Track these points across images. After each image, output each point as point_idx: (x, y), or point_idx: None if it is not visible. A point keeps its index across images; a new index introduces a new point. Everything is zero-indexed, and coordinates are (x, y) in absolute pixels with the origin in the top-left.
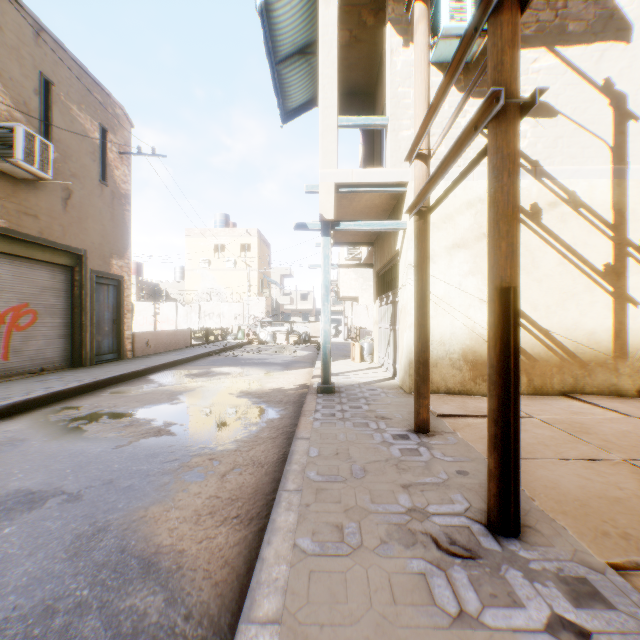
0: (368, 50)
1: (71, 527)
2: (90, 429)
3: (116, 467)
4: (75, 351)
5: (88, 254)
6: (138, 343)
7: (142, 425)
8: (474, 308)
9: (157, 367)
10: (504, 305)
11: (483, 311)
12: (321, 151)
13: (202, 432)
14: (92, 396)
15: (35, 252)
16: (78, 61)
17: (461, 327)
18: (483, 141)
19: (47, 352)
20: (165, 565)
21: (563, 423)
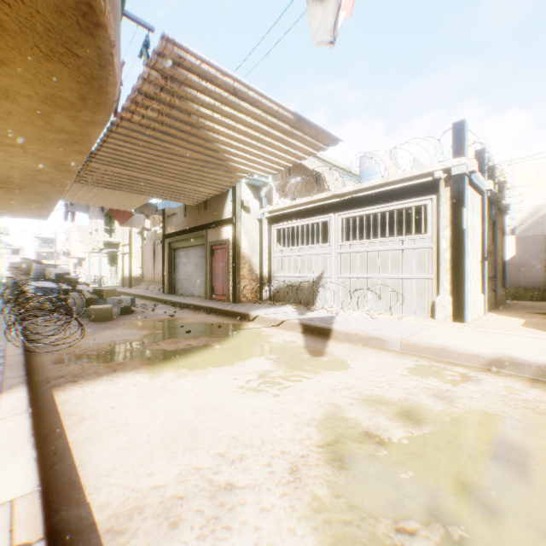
0: None
1: None
2: None
3: None
4: None
5: None
6: None
7: None
8: (136, 268)
9: None
10: (130, 269)
11: (138, 269)
12: (100, 233)
13: None
14: None
15: None
16: None
17: (133, 272)
18: (138, 235)
19: None
20: None
21: None
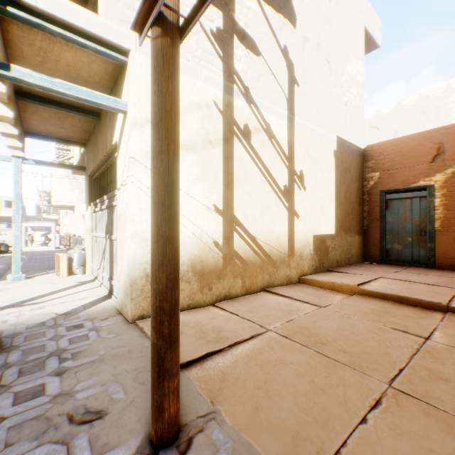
0: None
1: None
2: None
3: None
4: None
5: None
6: None
7: None
8: (202, 216)
9: None
10: None
11: (209, 219)
12: None
13: None
14: None
15: None
16: None
17: (190, 236)
18: (209, 46)
19: None
20: None
21: (297, 332)
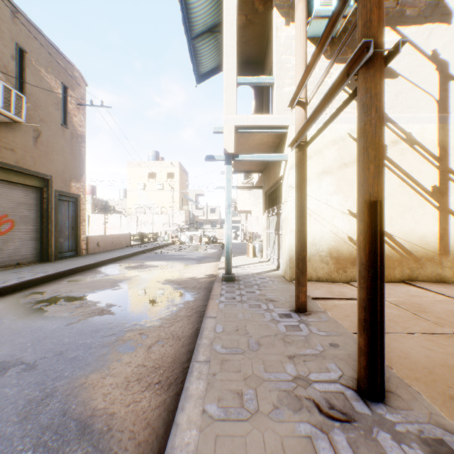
0: (259, 30)
1: (25, 393)
2: (49, 310)
3: (66, 341)
4: (43, 250)
5: (53, 178)
6: (91, 244)
7: (90, 306)
8: (337, 218)
9: (104, 261)
10: (372, 215)
11: (344, 220)
12: (225, 102)
13: (135, 312)
14: (54, 284)
15: (12, 176)
16: (45, 36)
17: (328, 232)
18: (344, 95)
19: (22, 251)
20: (98, 427)
21: (405, 304)
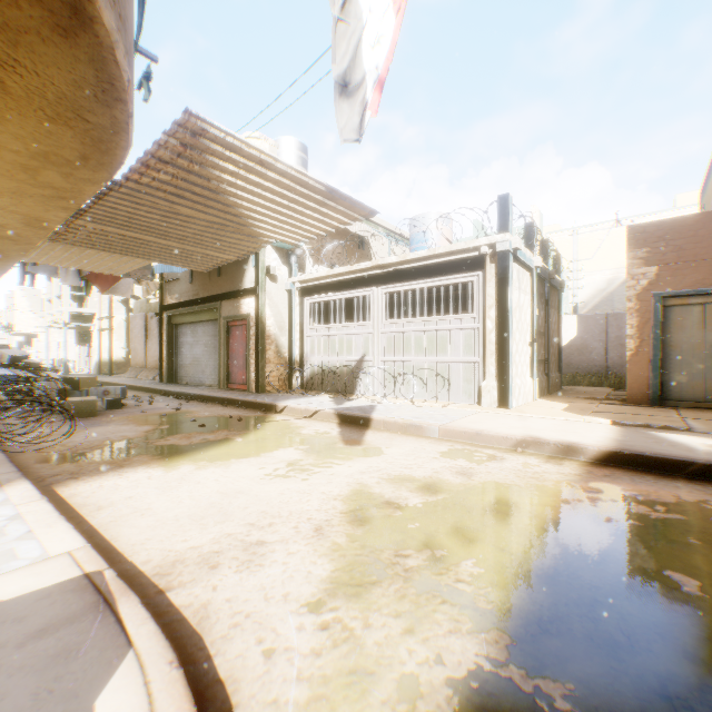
0: None
1: None
2: None
3: None
4: None
5: None
6: None
7: None
8: (119, 350)
9: None
10: (112, 351)
11: (121, 351)
12: (66, 301)
13: None
14: None
15: None
16: None
17: (115, 355)
18: (121, 304)
19: None
20: None
21: None
